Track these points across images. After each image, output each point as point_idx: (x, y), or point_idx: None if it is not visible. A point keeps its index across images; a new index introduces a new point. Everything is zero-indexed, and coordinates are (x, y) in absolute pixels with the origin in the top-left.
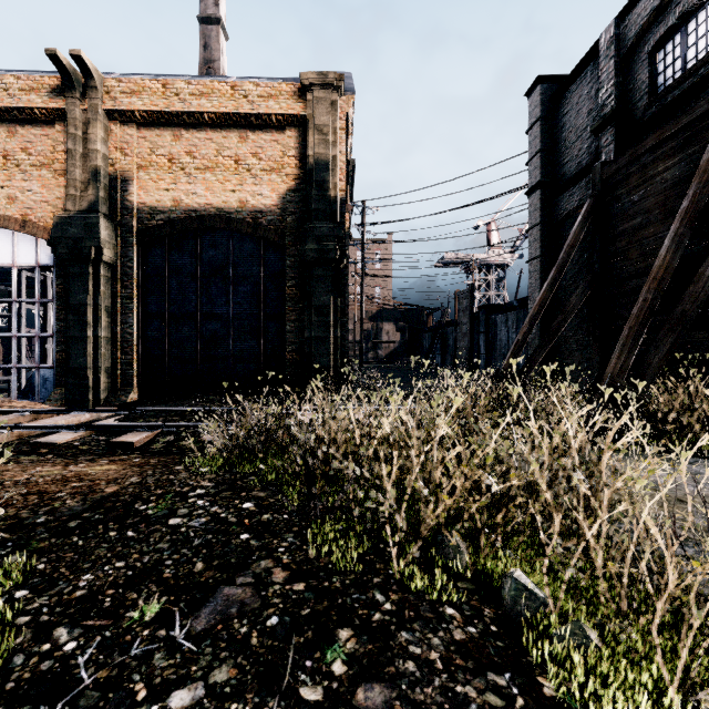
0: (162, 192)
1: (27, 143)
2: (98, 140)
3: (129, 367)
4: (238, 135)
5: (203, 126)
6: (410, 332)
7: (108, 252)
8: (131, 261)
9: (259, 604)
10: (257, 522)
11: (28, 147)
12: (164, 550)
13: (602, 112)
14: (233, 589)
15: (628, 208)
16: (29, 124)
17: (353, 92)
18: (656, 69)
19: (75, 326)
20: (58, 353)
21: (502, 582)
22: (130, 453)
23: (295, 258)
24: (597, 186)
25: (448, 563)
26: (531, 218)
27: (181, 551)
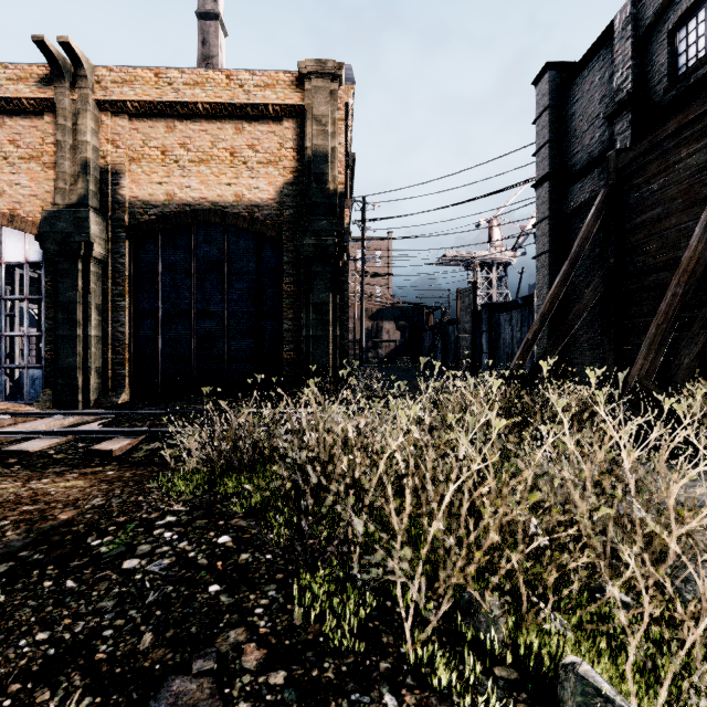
0: (155, 185)
1: (15, 135)
2: (88, 131)
3: (120, 367)
4: (234, 127)
5: (197, 117)
6: (411, 331)
7: (98, 247)
8: (122, 258)
9: None
10: (232, 565)
11: (16, 139)
12: (106, 610)
13: (616, 97)
14: (185, 683)
15: (647, 198)
16: (17, 115)
17: (353, 82)
18: (677, 49)
19: (64, 324)
20: (47, 353)
21: (559, 675)
22: (106, 464)
23: (292, 254)
24: (612, 176)
25: (478, 636)
26: (538, 212)
27: (128, 612)
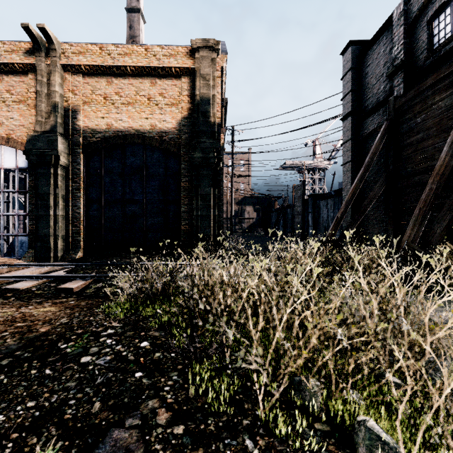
0: (99, 119)
1: (10, 87)
2: (56, 84)
3: (77, 235)
4: (150, 81)
5: (126, 75)
6: (263, 212)
7: (63, 158)
8: (79, 165)
9: (142, 451)
10: (150, 360)
11: (10, 89)
12: (71, 388)
13: (394, 63)
14: (121, 433)
15: (413, 127)
16: (11, 74)
17: (226, 53)
18: (432, 32)
19: (41, 208)
20: (30, 226)
21: (355, 427)
22: (69, 296)
23: (187, 163)
24: (391, 113)
25: (305, 404)
26: (344, 136)
27: (84, 389)
